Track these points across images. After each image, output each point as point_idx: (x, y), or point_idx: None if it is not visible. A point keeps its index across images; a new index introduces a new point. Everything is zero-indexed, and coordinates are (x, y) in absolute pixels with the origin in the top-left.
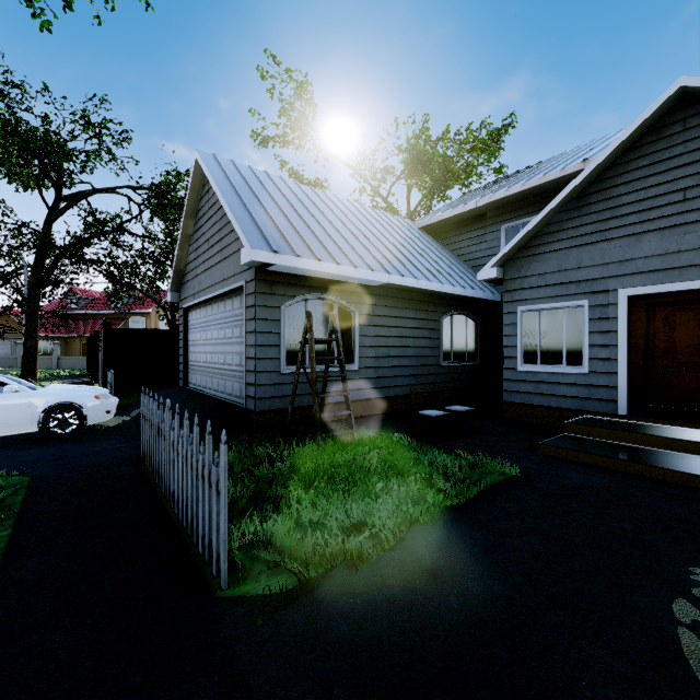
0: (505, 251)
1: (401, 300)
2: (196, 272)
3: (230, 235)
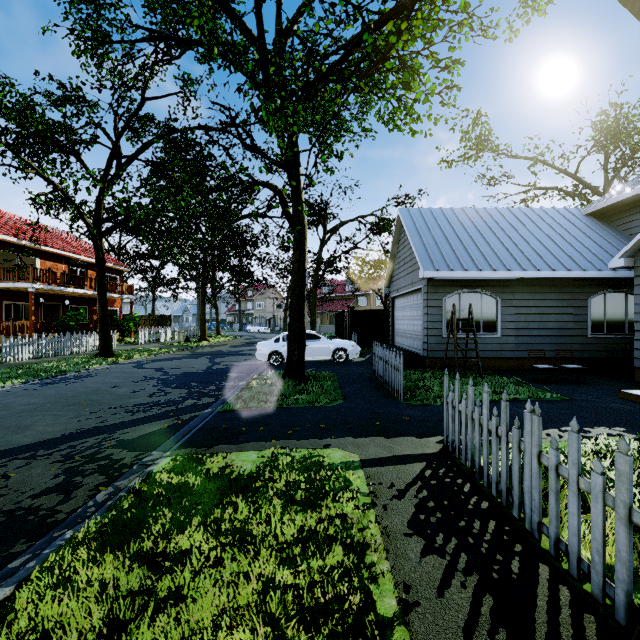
0: (630, 244)
1: (542, 286)
2: (398, 277)
3: (415, 258)
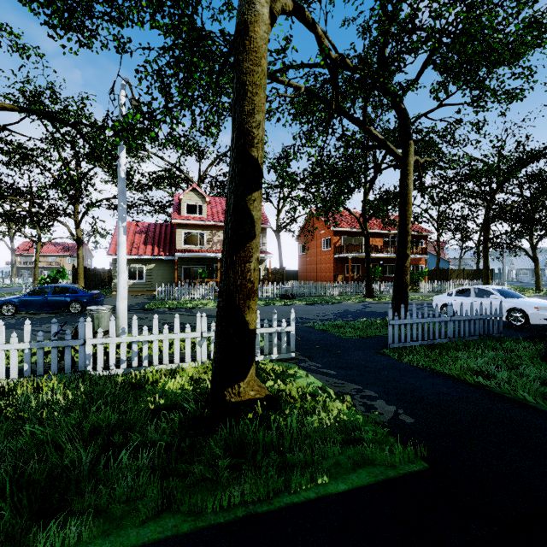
0: None
1: None
2: None
3: None
